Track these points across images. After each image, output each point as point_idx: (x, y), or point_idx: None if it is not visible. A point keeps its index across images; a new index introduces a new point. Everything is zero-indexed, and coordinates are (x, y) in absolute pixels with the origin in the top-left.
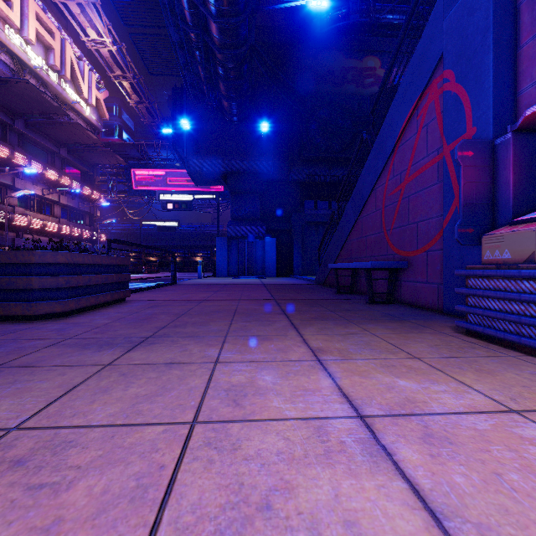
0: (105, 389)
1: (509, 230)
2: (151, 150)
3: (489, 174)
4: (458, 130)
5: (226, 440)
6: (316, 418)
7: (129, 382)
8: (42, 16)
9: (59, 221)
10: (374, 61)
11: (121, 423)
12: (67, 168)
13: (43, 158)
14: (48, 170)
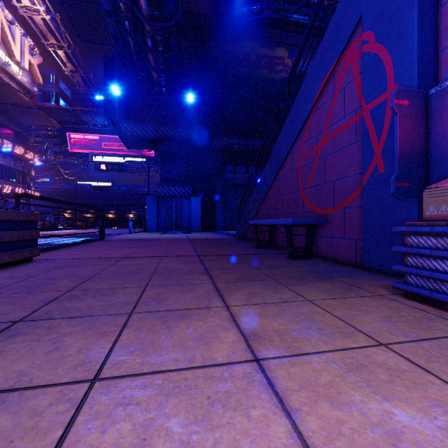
0: None
1: None
2: (85, 115)
3: (423, 126)
4: (378, 89)
5: None
6: None
7: None
8: None
9: None
10: (283, 52)
11: None
12: None
13: None
14: None
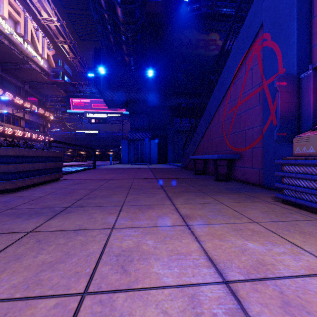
0: (18, 257)
1: (313, 133)
2: (81, 87)
3: (296, 97)
4: (273, 71)
5: (110, 315)
6: (189, 285)
7: (41, 248)
8: (12, 2)
9: (23, 129)
10: (216, 36)
11: (19, 296)
12: (29, 97)
13: (13, 90)
14: (16, 98)
